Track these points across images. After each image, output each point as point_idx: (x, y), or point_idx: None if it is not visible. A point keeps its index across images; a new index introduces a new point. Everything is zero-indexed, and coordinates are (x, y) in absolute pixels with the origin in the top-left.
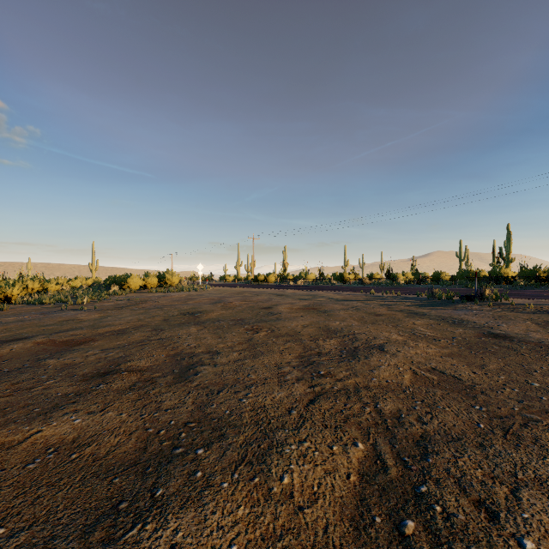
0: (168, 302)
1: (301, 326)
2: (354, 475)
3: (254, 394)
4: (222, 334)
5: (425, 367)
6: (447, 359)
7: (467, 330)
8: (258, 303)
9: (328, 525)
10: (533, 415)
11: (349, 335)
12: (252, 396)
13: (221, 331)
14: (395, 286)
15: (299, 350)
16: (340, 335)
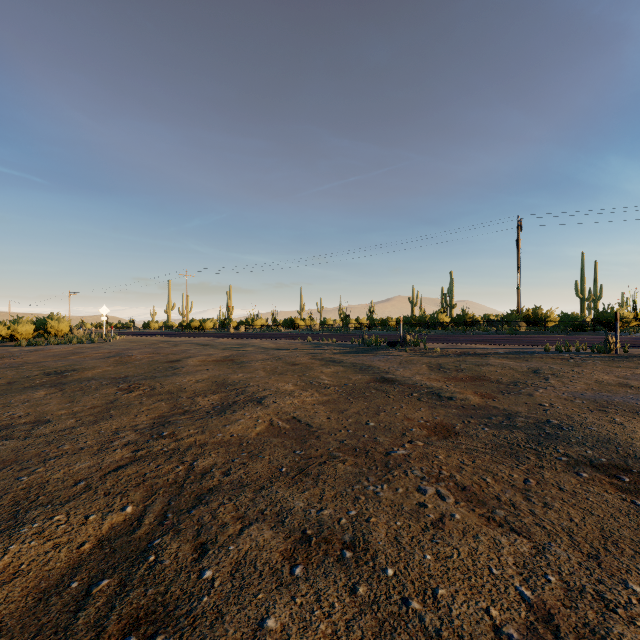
0: (38, 358)
1: (194, 381)
2: (91, 543)
3: (46, 468)
4: (79, 397)
5: (287, 417)
6: (317, 407)
7: (365, 376)
8: (168, 355)
9: (3, 604)
10: (339, 453)
11: (239, 389)
12: (41, 472)
13: (81, 393)
14: (343, 333)
15: (165, 410)
16: (229, 389)
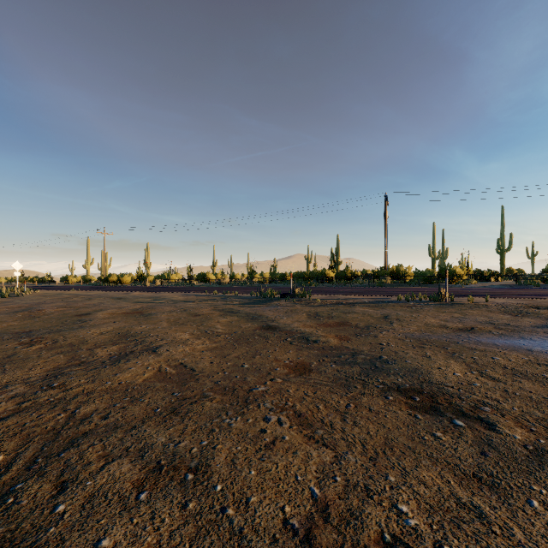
0: None
1: (99, 333)
2: None
3: None
4: None
5: (175, 363)
6: (204, 353)
7: (254, 324)
8: (79, 309)
9: None
10: (211, 393)
11: (139, 339)
12: None
13: None
14: (248, 286)
15: (62, 362)
16: (130, 340)
